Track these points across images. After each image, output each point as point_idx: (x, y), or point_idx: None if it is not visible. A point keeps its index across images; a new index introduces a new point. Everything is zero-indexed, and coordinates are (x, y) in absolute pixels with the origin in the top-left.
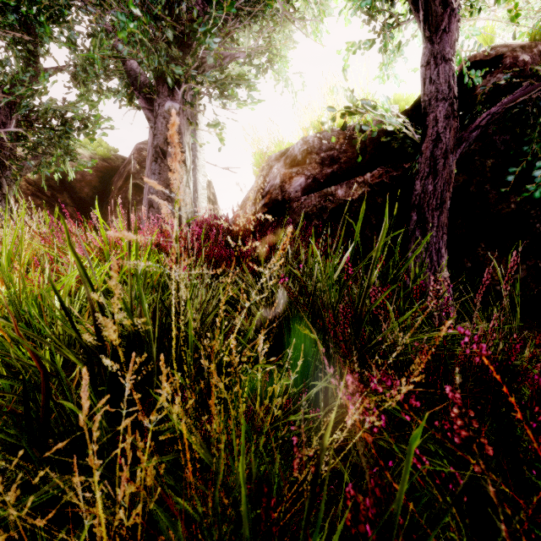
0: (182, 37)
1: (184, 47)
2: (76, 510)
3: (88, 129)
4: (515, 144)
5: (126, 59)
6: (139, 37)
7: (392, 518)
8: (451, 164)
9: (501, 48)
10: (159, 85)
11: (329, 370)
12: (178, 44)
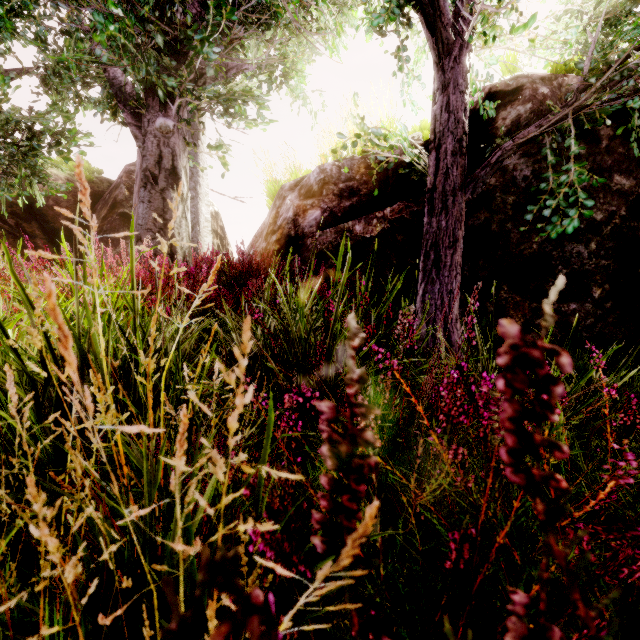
0: (176, 44)
1: (179, 56)
2: (5, 501)
3: (61, 146)
4: (535, 181)
5: (106, 66)
6: (122, 42)
7: (259, 476)
8: (462, 200)
9: (522, 79)
10: (149, 98)
11: (244, 379)
12: (172, 51)
